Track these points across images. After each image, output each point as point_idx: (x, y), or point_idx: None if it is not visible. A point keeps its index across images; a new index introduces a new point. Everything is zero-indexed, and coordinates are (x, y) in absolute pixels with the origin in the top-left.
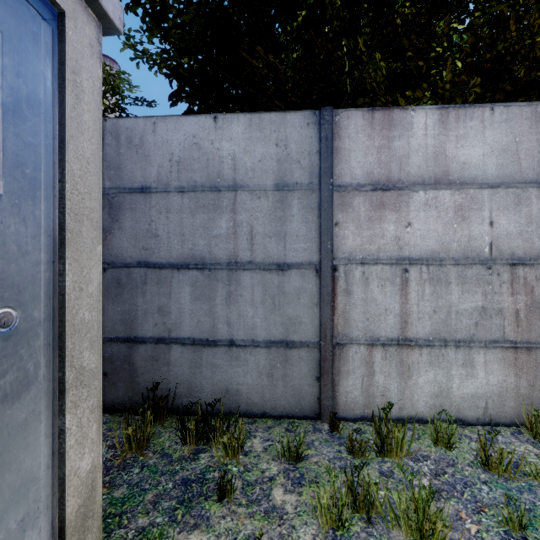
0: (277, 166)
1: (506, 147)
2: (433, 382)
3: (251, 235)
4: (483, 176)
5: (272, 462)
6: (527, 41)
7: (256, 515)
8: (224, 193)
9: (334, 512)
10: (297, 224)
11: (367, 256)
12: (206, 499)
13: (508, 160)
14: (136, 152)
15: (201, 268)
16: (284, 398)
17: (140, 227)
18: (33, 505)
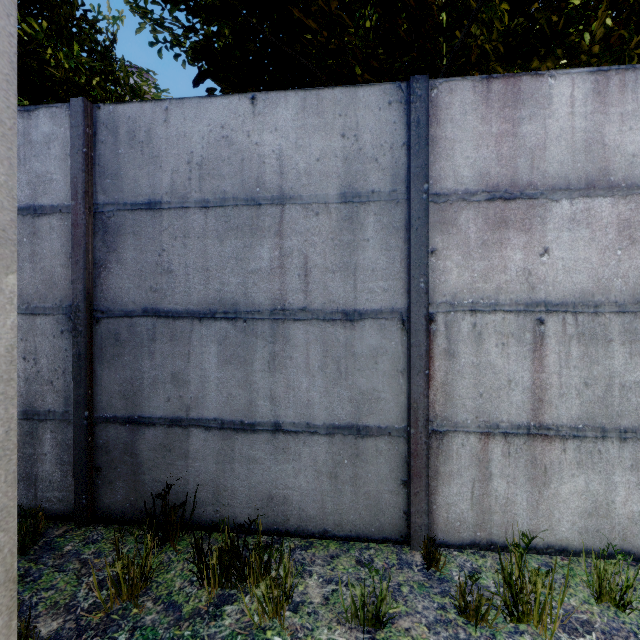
0: (343, 167)
1: None
2: (583, 493)
3: (306, 270)
4: None
5: (336, 627)
6: None
7: None
8: (266, 208)
9: None
10: (373, 252)
11: (480, 299)
12: None
13: None
14: (141, 151)
15: (232, 318)
16: (354, 511)
17: (146, 259)
18: None
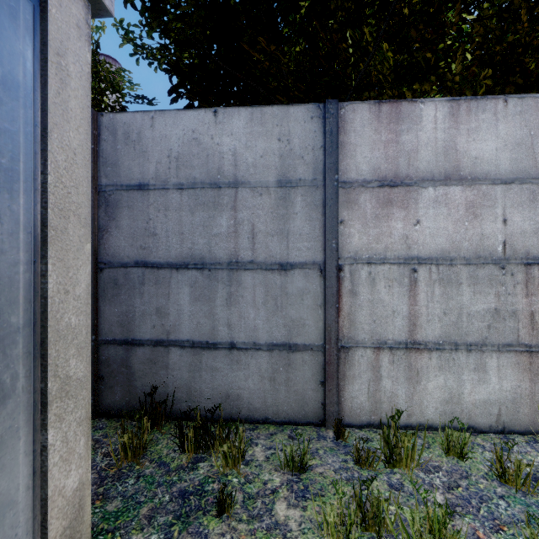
0: (279, 162)
1: (520, 140)
2: (443, 387)
3: (253, 234)
4: (495, 172)
5: (274, 473)
6: (538, 33)
7: (258, 532)
8: (225, 190)
9: (342, 531)
10: (300, 222)
11: (374, 255)
12: (204, 513)
13: (522, 155)
14: (133, 148)
15: (200, 268)
16: (287, 403)
17: (138, 225)
18: (10, 532)
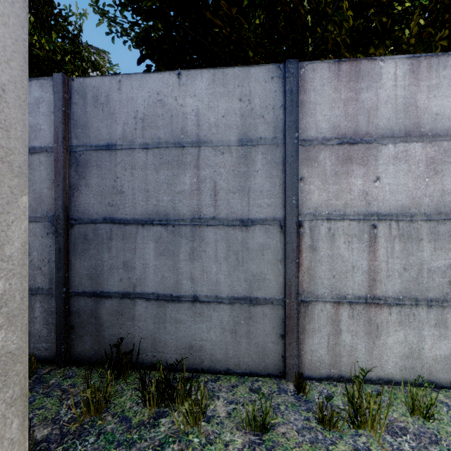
0: (240, 121)
1: None
2: (403, 342)
3: (215, 191)
4: None
5: (236, 432)
6: None
7: None
8: (188, 149)
9: None
10: (261, 179)
11: (333, 211)
12: None
13: None
14: (102, 110)
15: (165, 224)
16: (248, 355)
17: (106, 184)
18: None
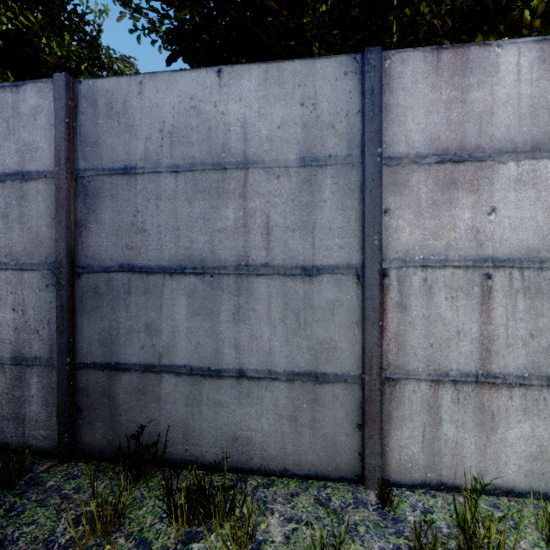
0: (302, 133)
1: None
2: (529, 438)
3: (268, 229)
4: None
5: None
6: None
7: None
8: (231, 172)
9: None
10: (330, 212)
11: (430, 255)
12: None
13: None
14: (117, 121)
15: (200, 273)
16: (313, 452)
17: (123, 219)
18: None
